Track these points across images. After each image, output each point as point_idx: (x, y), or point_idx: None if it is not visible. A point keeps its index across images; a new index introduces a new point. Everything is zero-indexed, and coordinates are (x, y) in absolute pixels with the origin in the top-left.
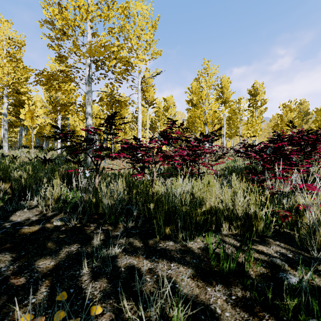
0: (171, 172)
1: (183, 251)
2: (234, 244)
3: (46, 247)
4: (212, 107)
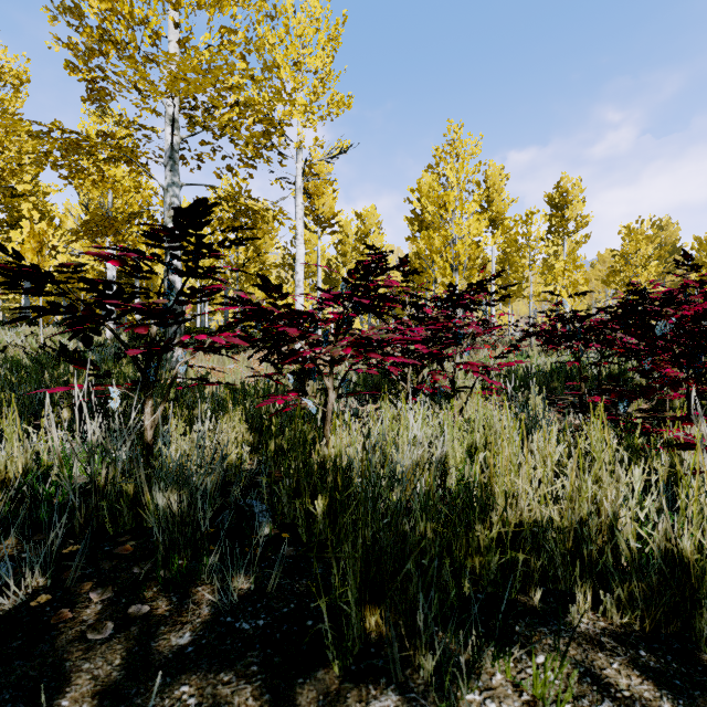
0: (375, 384)
1: None
2: (649, 705)
3: None
4: (472, 227)
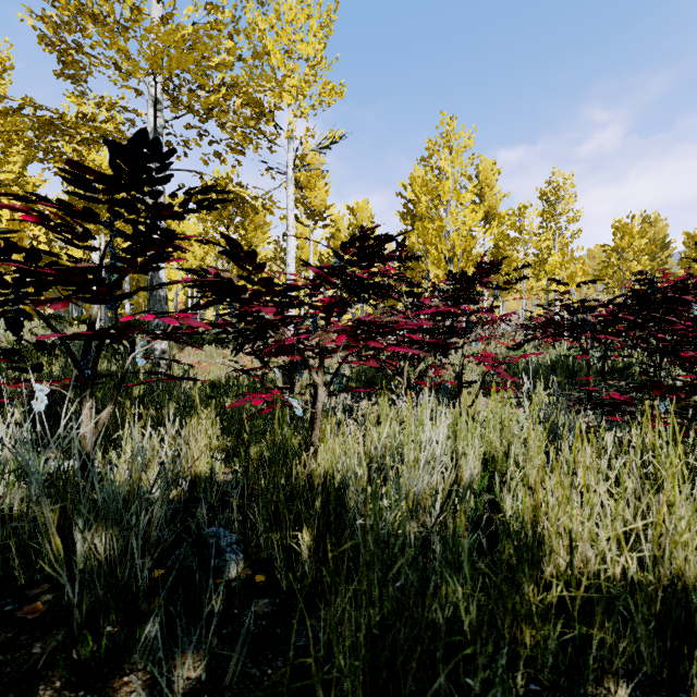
0: (369, 379)
1: None
2: None
3: None
4: (468, 217)
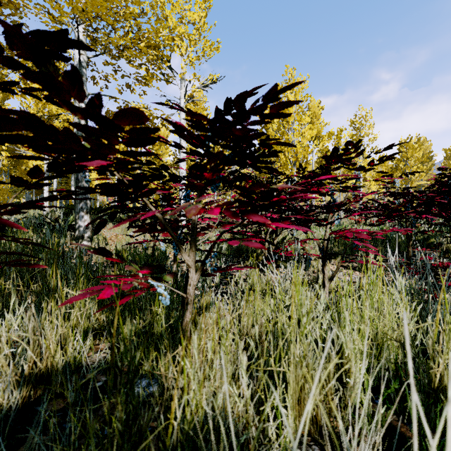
0: (238, 247)
1: None
2: None
3: None
4: (307, 132)
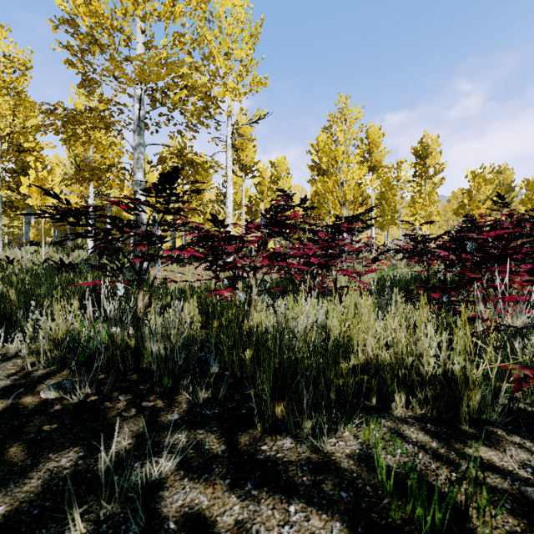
0: (284, 287)
1: (316, 464)
2: (425, 444)
3: (4, 458)
4: (355, 174)
